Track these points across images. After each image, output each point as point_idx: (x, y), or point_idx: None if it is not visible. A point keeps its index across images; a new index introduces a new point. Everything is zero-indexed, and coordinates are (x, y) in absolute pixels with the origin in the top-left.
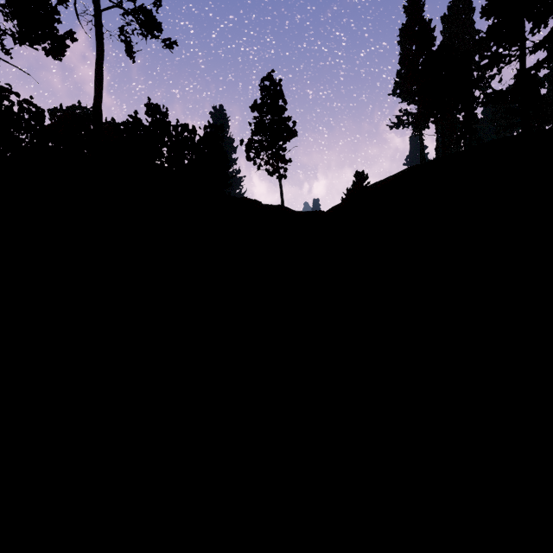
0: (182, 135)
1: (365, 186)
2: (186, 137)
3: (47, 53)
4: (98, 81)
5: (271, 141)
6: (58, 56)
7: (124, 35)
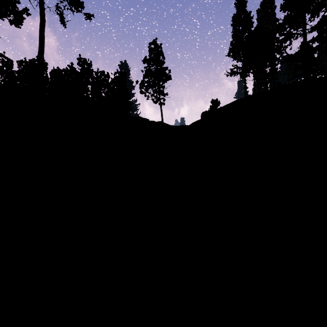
0: (101, 78)
1: (218, 109)
2: (103, 79)
3: (11, 22)
4: (41, 39)
5: (155, 81)
6: (18, 24)
7: (59, 10)
